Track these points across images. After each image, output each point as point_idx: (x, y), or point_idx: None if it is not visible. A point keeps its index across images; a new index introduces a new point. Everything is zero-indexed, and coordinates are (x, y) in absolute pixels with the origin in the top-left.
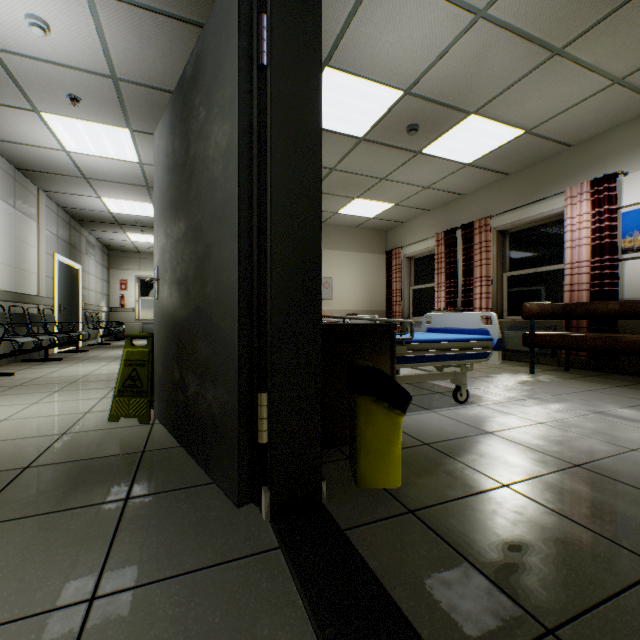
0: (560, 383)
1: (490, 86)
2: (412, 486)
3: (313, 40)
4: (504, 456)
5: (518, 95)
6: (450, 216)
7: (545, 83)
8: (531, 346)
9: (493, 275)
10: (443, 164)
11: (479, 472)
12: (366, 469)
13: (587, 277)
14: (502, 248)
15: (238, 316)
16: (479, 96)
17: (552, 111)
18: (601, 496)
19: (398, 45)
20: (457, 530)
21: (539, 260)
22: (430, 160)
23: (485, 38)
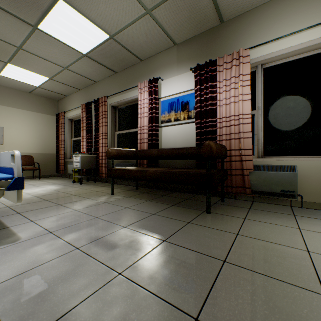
0: (118, 202)
1: None
2: None
3: None
4: None
5: None
6: (90, 94)
7: None
8: (110, 177)
9: (110, 132)
10: (66, 48)
11: None
12: None
13: (147, 135)
14: (115, 117)
15: None
16: None
17: (120, 23)
18: None
19: None
20: None
21: (131, 125)
22: (52, 40)
23: None
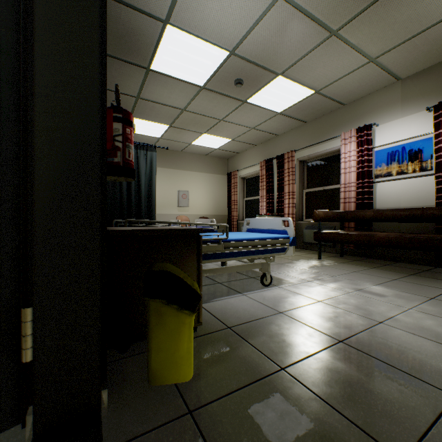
0: (337, 266)
1: (290, 54)
2: (202, 378)
3: None
4: (288, 336)
5: (309, 64)
6: (269, 150)
7: (327, 56)
8: (319, 240)
9: (297, 191)
10: (262, 112)
11: (264, 355)
12: (157, 367)
13: (354, 193)
14: (302, 173)
15: None
16: (283, 61)
17: (332, 78)
18: (356, 373)
19: (222, 12)
20: (227, 433)
21: (325, 181)
22: (253, 108)
23: (285, 15)
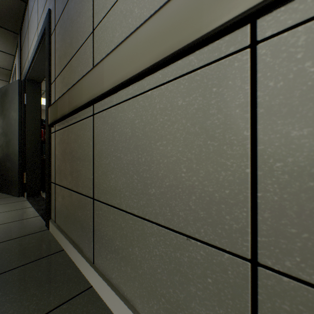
0: None
1: None
2: None
3: (38, 99)
4: None
5: None
6: None
7: None
8: None
9: None
10: None
11: None
12: None
13: None
14: None
15: (18, 156)
16: None
17: None
18: None
19: None
20: None
21: None
22: None
23: None
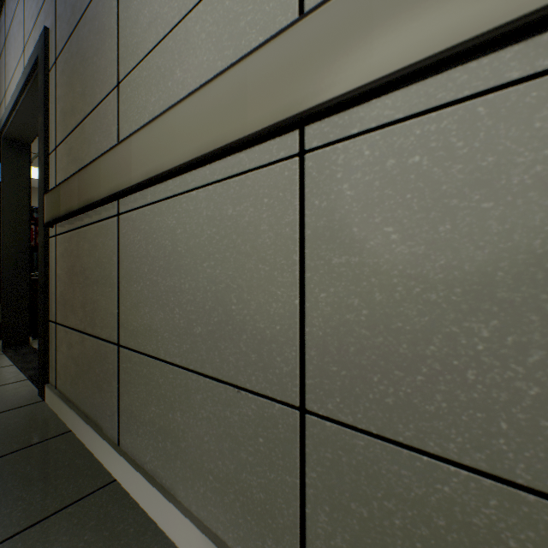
0: None
1: None
2: None
3: (25, 173)
4: None
5: None
6: None
7: None
8: None
9: None
10: None
11: None
12: None
13: None
14: None
15: None
16: None
17: None
18: None
19: None
20: None
21: None
22: None
23: None
